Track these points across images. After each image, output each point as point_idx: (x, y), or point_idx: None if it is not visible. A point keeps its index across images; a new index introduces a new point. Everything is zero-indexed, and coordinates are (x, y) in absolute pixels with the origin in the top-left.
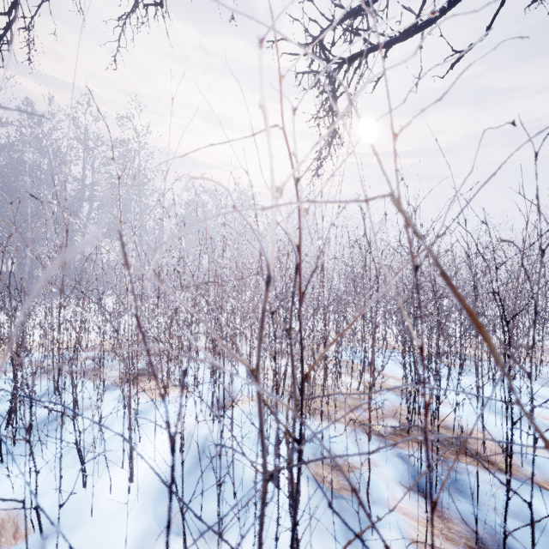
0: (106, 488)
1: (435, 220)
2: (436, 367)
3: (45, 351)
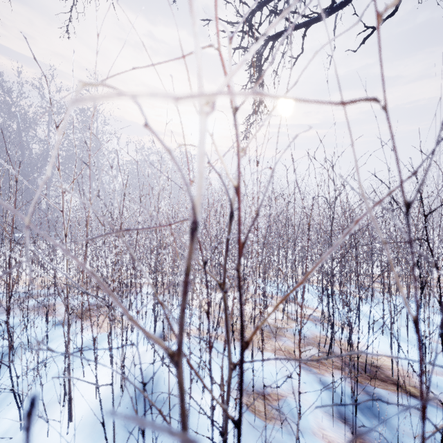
0: (45, 430)
1: (348, 175)
2: (349, 301)
3: (3, 290)
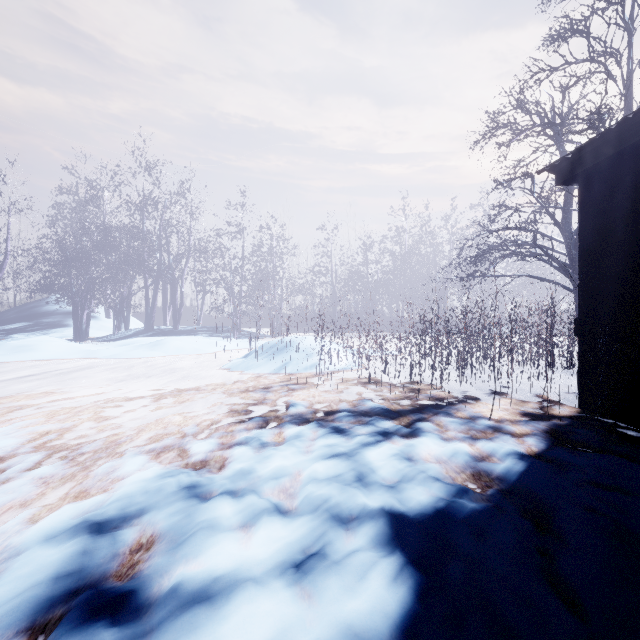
0: None
1: None
2: None
3: None
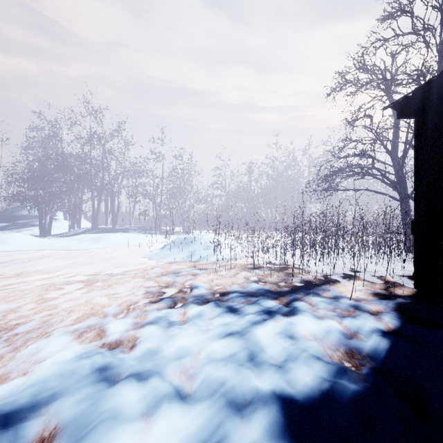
0: None
1: None
2: None
3: None
